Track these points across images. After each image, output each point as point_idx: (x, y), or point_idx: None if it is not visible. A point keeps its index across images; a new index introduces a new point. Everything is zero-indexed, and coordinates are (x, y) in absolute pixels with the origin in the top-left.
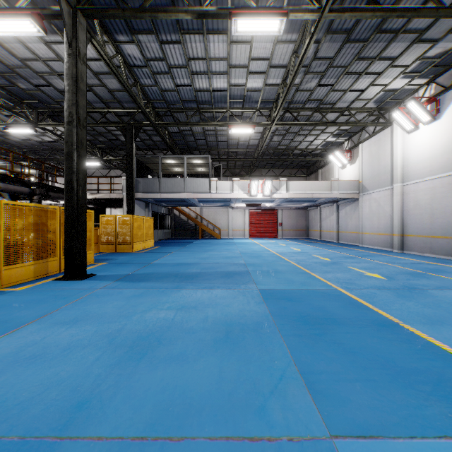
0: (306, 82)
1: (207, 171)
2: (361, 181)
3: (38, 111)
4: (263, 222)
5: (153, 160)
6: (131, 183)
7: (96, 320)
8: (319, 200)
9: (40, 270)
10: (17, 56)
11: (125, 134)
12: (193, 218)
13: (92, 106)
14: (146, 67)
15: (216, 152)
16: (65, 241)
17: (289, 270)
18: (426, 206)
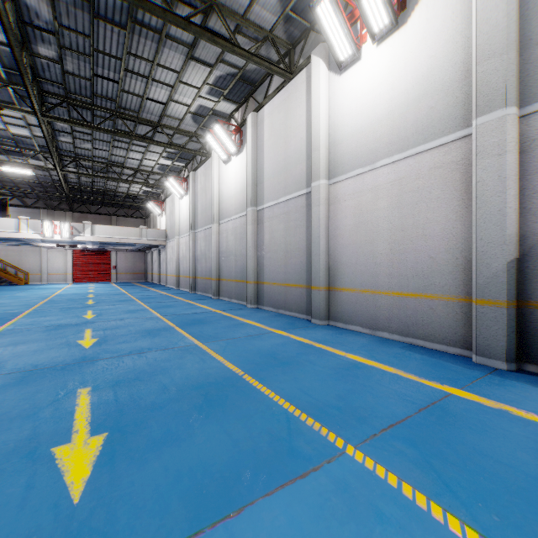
0: (81, 144)
1: None
2: (167, 231)
3: None
4: (93, 265)
5: None
6: None
7: None
8: (137, 244)
9: None
10: None
11: None
12: None
13: None
14: None
15: (10, 180)
16: None
17: (23, 304)
18: (185, 255)
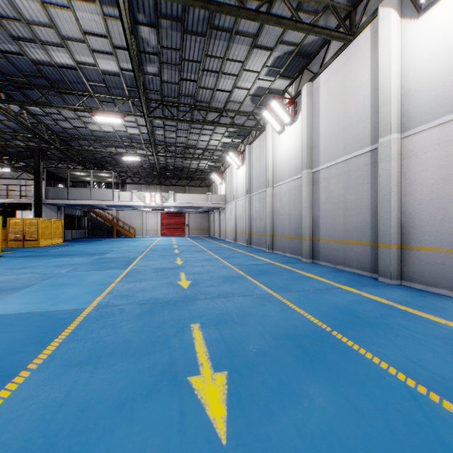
0: (169, 134)
1: (117, 181)
2: (226, 196)
3: None
4: (173, 223)
5: (63, 172)
6: (38, 193)
7: (3, 266)
8: (204, 207)
9: None
10: None
11: (33, 154)
12: (110, 220)
13: (1, 130)
14: (47, 116)
15: (126, 166)
16: None
17: (136, 251)
18: (241, 215)
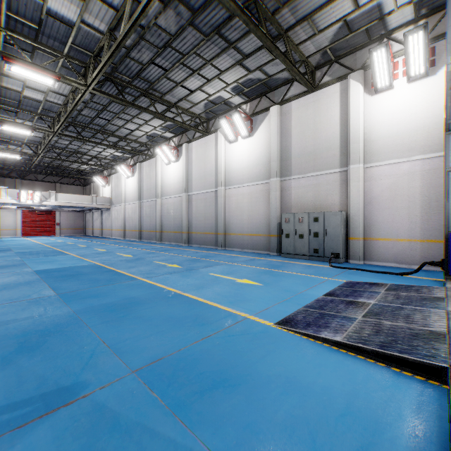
0: (62, 141)
1: None
2: (111, 198)
3: None
4: (40, 222)
5: None
6: None
7: None
8: (86, 207)
9: None
10: None
11: None
12: None
13: None
14: None
15: None
16: None
17: (40, 247)
18: (131, 216)
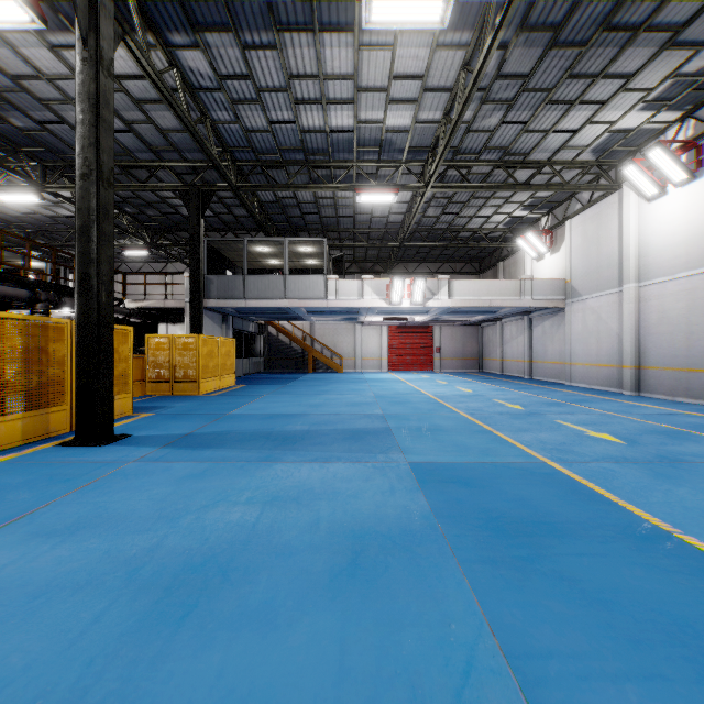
0: (483, 118)
1: (321, 265)
2: (569, 281)
3: (46, 166)
4: (411, 347)
5: (235, 247)
6: (197, 283)
7: (113, 526)
8: (501, 310)
9: (35, 428)
10: (5, 70)
11: (187, 203)
12: (300, 340)
13: (133, 157)
14: (220, 90)
15: (336, 235)
16: (77, 378)
17: (457, 426)
18: (678, 320)
